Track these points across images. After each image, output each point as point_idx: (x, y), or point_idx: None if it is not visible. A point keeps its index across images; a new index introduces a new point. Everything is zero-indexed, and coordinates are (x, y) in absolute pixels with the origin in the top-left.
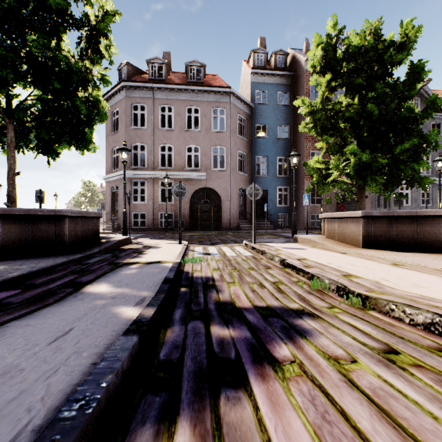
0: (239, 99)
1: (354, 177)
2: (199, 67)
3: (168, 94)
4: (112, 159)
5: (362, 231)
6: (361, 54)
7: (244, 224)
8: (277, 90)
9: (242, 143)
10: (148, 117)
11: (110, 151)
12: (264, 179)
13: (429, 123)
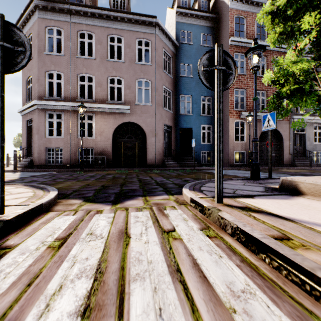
0: (165, 34)
1: None
2: None
3: (88, 19)
4: (27, 91)
5: None
6: None
7: (169, 161)
8: (201, 31)
9: (168, 79)
10: (64, 43)
11: (25, 82)
12: (189, 118)
13: None
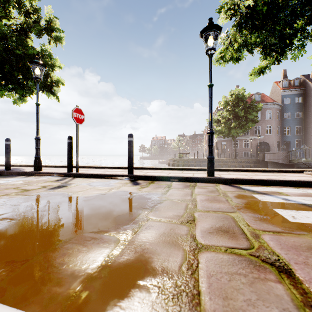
0: (277, 105)
1: None
2: (259, 95)
3: None
4: None
5: None
6: None
7: None
8: (295, 96)
9: (278, 122)
10: None
11: None
12: (288, 136)
13: None
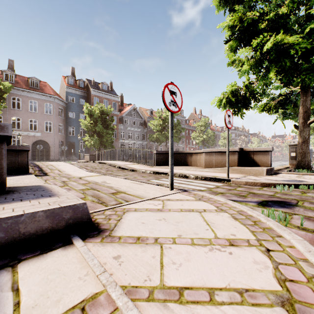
0: (60, 100)
1: (93, 145)
2: (37, 81)
3: (18, 92)
4: None
5: (89, 158)
6: (96, 114)
7: (62, 157)
8: (80, 97)
9: (61, 120)
10: None
11: None
12: (73, 137)
13: (138, 122)
